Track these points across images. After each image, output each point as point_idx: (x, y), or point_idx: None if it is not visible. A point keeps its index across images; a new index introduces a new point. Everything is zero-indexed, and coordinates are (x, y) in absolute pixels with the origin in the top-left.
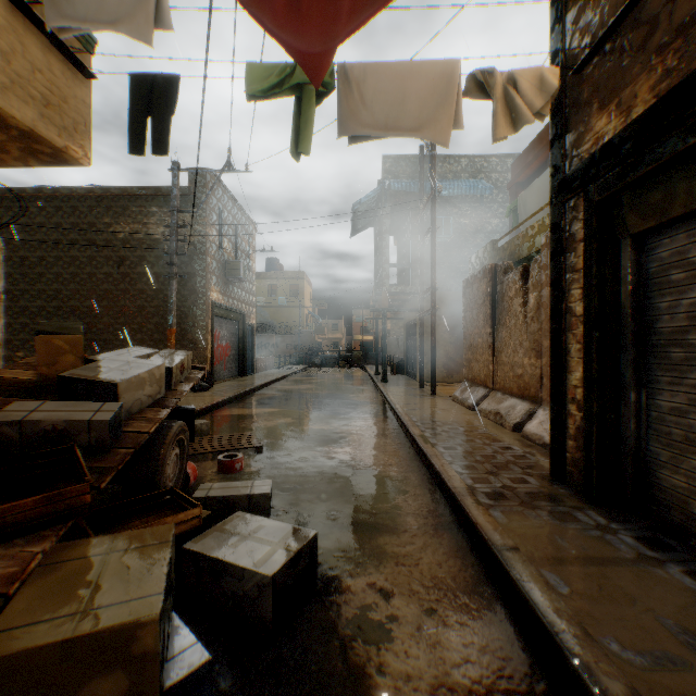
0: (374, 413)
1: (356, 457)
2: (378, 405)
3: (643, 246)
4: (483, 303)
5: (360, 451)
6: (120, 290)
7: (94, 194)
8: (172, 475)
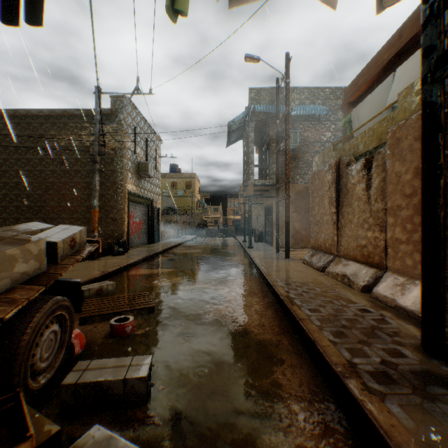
0: (245, 273)
1: (233, 317)
2: (247, 266)
3: None
4: (328, 190)
5: (236, 310)
6: (62, 183)
7: (43, 113)
8: (48, 354)
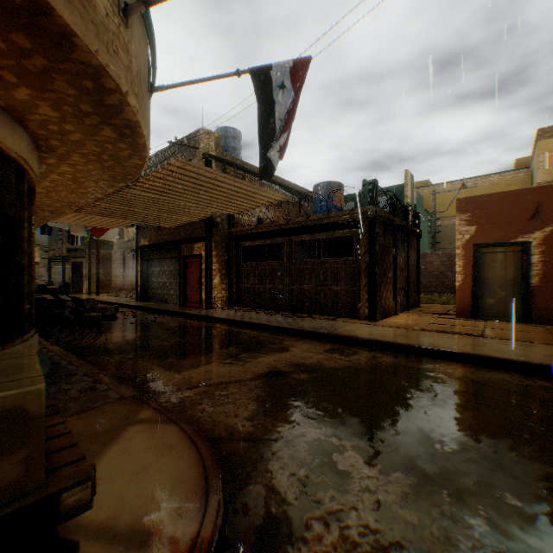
0: None
1: None
2: None
3: (148, 261)
4: (121, 262)
5: None
6: None
7: None
8: None
